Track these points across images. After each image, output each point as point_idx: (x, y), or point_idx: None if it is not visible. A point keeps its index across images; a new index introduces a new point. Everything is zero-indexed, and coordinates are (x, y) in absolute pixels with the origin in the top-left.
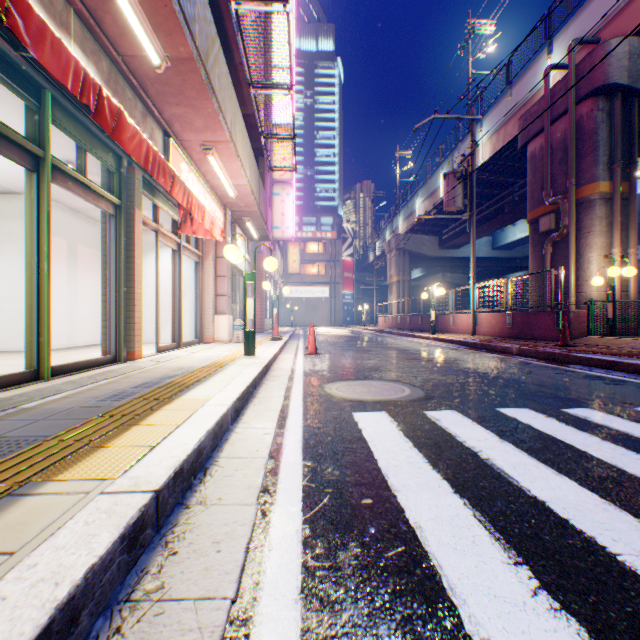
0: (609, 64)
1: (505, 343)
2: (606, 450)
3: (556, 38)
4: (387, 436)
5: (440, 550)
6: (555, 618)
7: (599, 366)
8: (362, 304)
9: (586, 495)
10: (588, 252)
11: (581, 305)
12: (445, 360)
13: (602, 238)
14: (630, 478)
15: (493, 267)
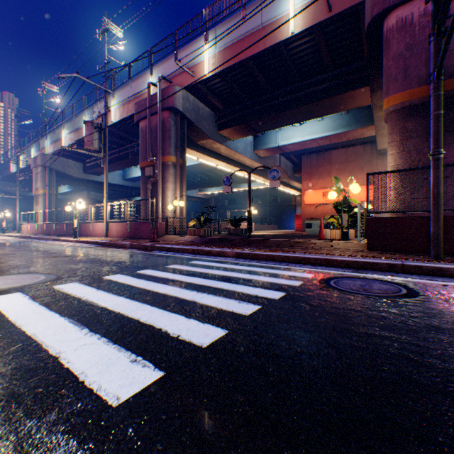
0: (176, 98)
1: (125, 241)
2: (145, 283)
3: (155, 68)
4: (20, 304)
5: (46, 337)
6: (92, 336)
7: (165, 250)
8: (4, 211)
9: (126, 300)
10: (168, 191)
11: (165, 219)
12: (81, 255)
13: (174, 185)
14: (147, 291)
15: (125, 192)
